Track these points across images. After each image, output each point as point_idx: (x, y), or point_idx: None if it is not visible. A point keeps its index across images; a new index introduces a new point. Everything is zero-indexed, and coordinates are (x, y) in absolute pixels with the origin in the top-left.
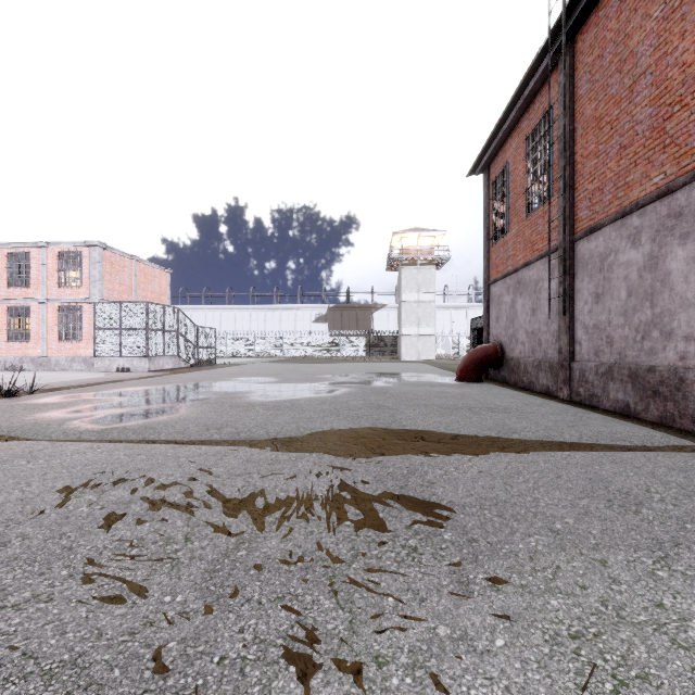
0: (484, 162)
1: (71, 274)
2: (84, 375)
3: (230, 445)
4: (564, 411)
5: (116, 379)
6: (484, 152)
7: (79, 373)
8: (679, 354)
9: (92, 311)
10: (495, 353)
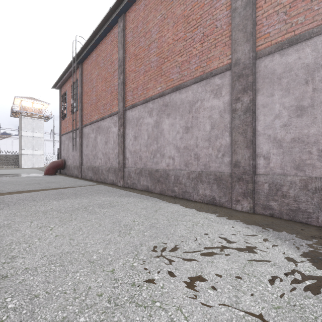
0: (58, 86)
1: None
2: None
3: None
4: (74, 180)
5: None
6: (58, 82)
7: None
8: (99, 163)
9: None
10: (62, 163)
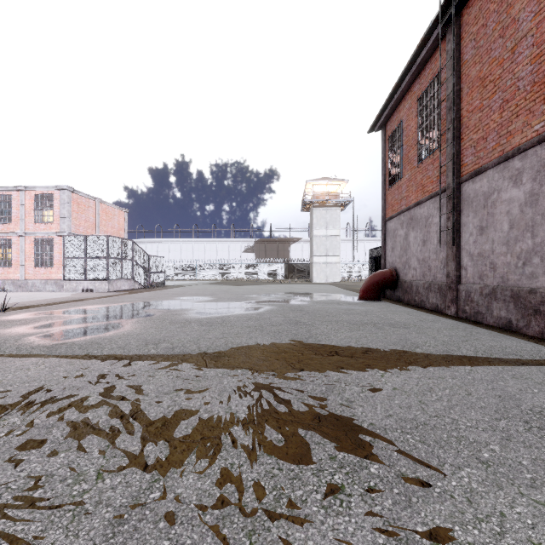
0: (382, 121)
1: (44, 212)
2: (54, 295)
3: (164, 360)
4: (454, 326)
5: (80, 298)
6: (382, 112)
7: (51, 293)
8: None
9: (62, 242)
10: (391, 277)
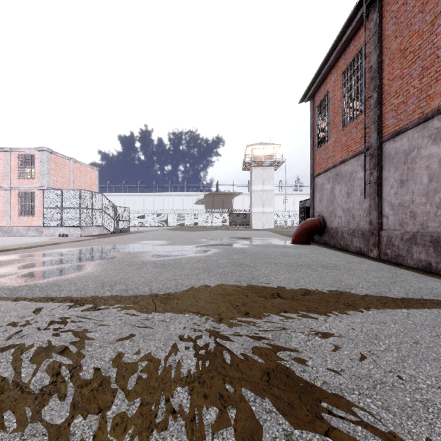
0: (311, 92)
1: (27, 170)
2: (34, 239)
3: (116, 303)
4: (379, 267)
5: (55, 242)
6: (311, 85)
7: (32, 237)
8: None
9: (42, 195)
10: (319, 224)
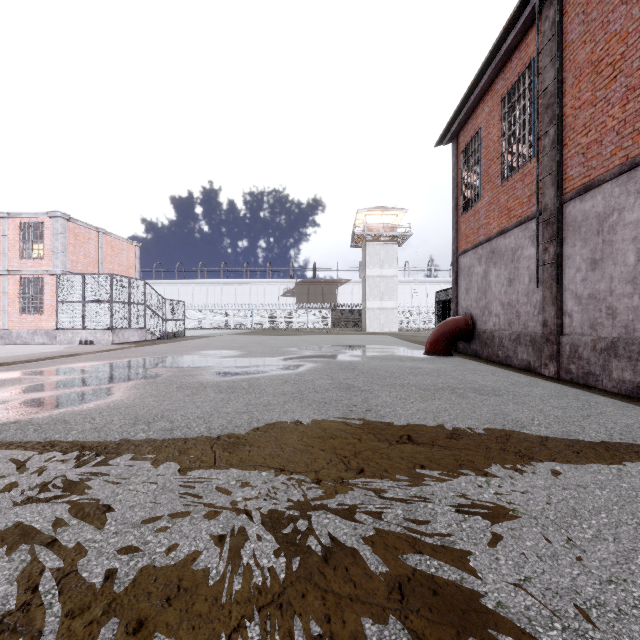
0: (454, 130)
1: (32, 245)
2: (42, 348)
3: (153, 453)
4: (561, 392)
5: (73, 353)
6: (454, 119)
7: (40, 345)
8: None
9: (55, 282)
10: (466, 326)
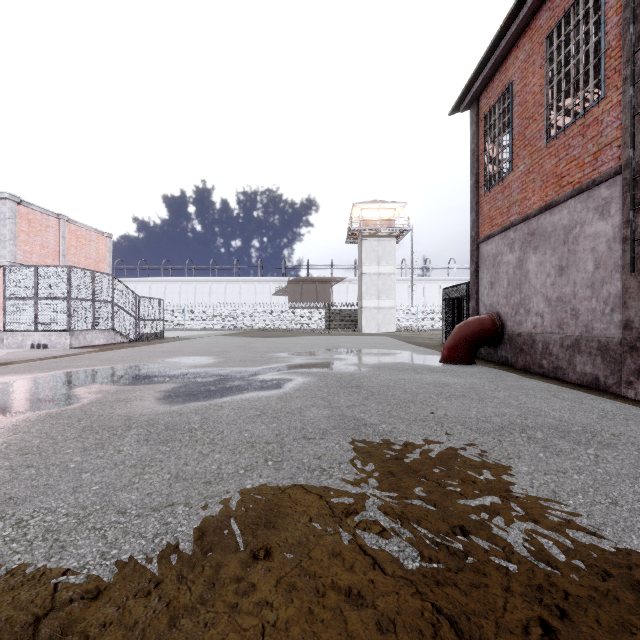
0: (475, 90)
1: None
2: None
3: None
4: None
5: (7, 361)
6: (476, 76)
7: None
8: None
9: (1, 276)
10: (493, 327)
